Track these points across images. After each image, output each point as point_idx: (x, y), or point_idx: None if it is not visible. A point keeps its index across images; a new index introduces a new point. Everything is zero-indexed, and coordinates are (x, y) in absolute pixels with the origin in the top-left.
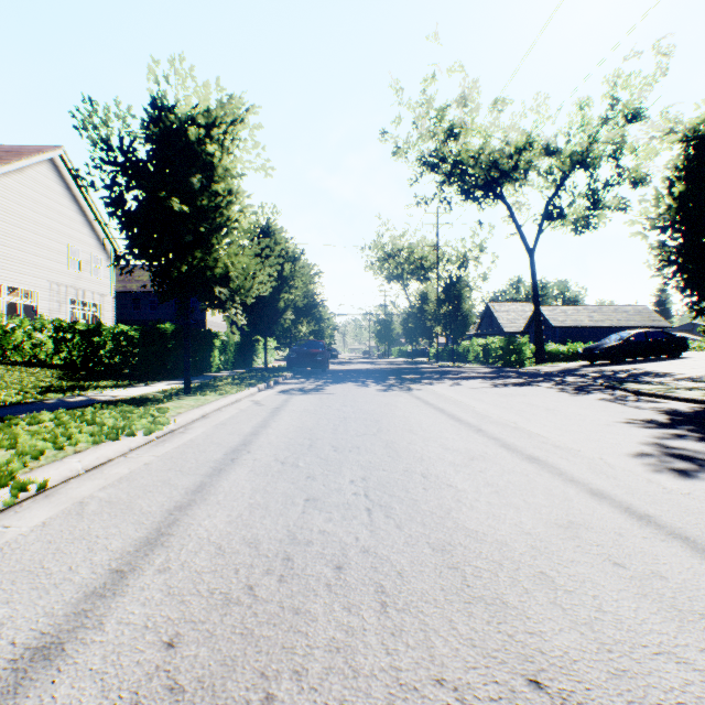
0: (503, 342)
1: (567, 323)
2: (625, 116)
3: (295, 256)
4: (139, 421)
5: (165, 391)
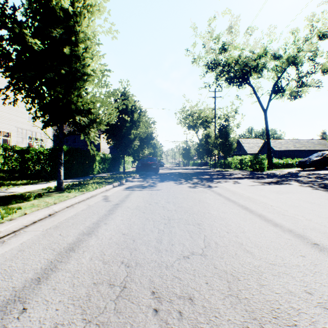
0: (252, 157)
1: (282, 148)
2: (318, 36)
3: (140, 109)
4: None
5: (46, 188)
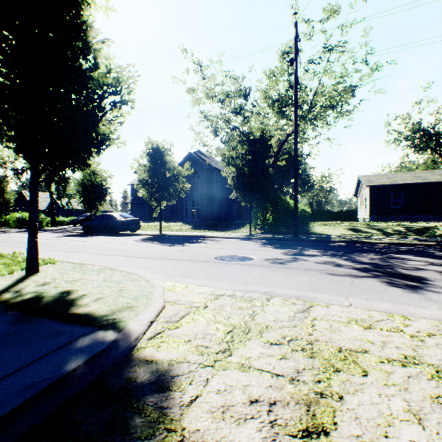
0: None
1: (71, 207)
2: None
3: None
4: None
5: None
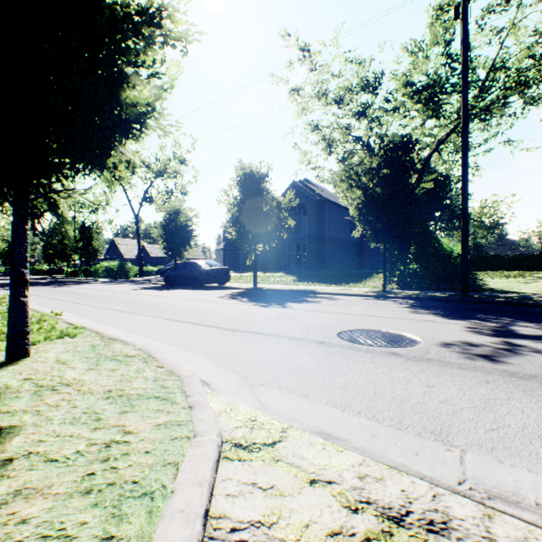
0: (119, 265)
1: (160, 255)
2: (180, 162)
3: None
4: None
5: None
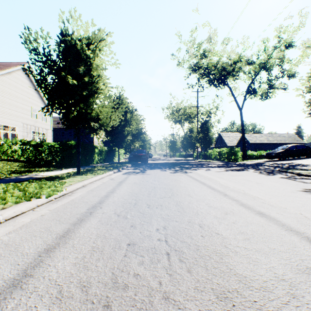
0: (228, 150)
1: (257, 141)
2: (285, 45)
3: (132, 110)
4: (47, 189)
5: (68, 173)
